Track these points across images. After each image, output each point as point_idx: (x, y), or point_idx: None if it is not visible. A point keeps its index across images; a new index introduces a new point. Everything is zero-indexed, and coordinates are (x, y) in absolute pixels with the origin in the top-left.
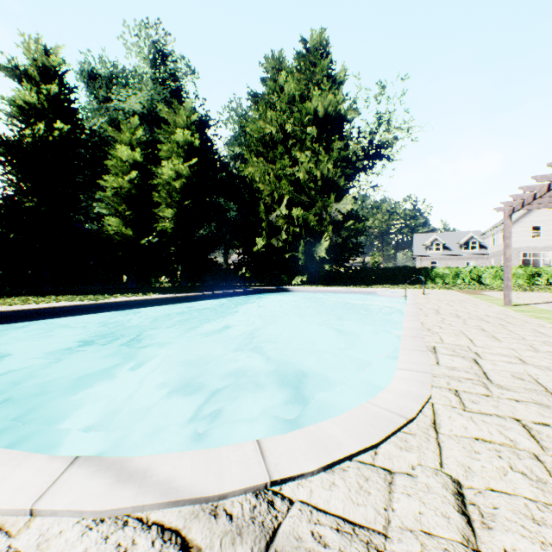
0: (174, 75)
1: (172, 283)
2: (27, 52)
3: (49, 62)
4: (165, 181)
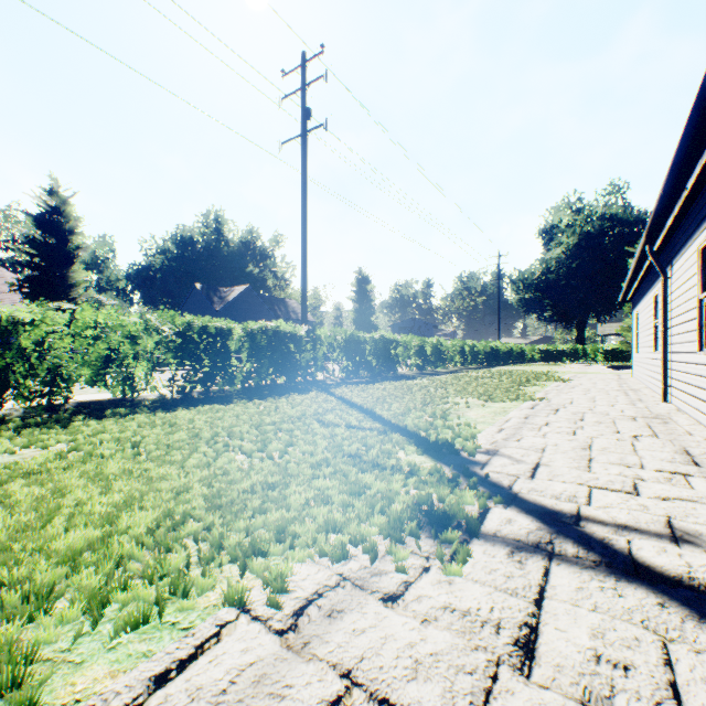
0: None
1: None
2: None
3: None
4: None
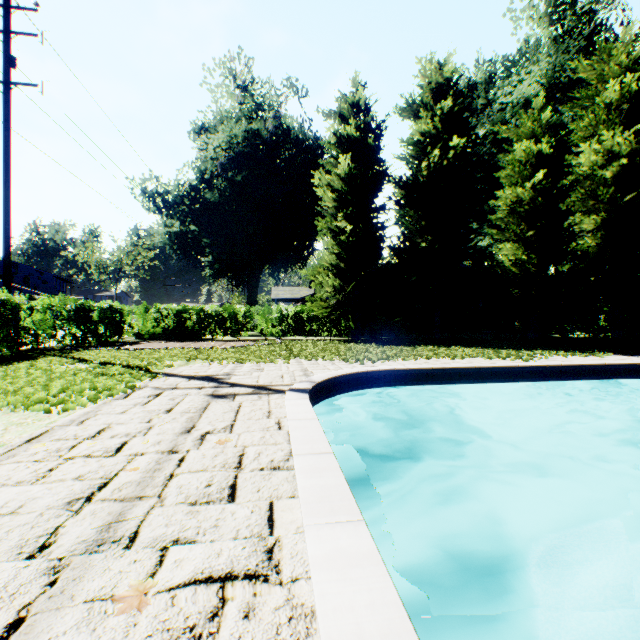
0: (587, 12)
1: (589, 332)
2: (421, 79)
3: (441, 77)
4: (579, 176)
